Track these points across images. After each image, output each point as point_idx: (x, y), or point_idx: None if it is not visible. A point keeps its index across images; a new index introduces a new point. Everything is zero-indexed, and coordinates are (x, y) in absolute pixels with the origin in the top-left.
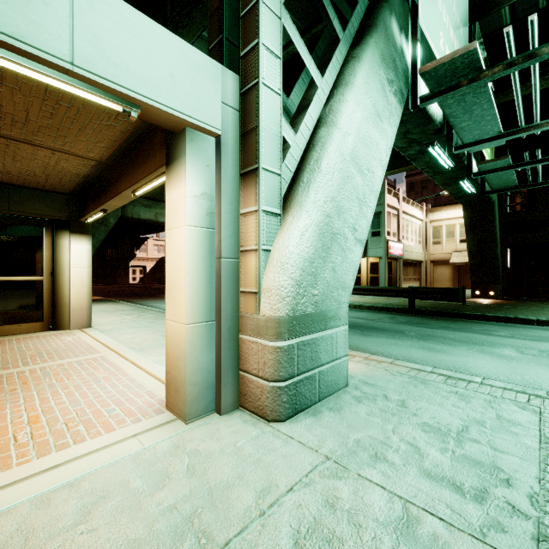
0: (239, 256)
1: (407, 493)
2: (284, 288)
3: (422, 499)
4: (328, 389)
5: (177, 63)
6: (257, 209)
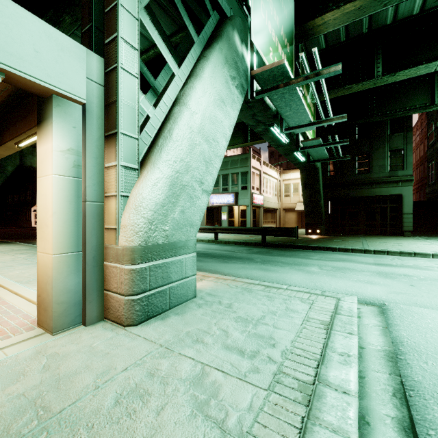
0: (104, 201)
1: (208, 360)
2: (137, 225)
3: (216, 362)
4: (177, 300)
5: (42, 42)
6: (117, 164)
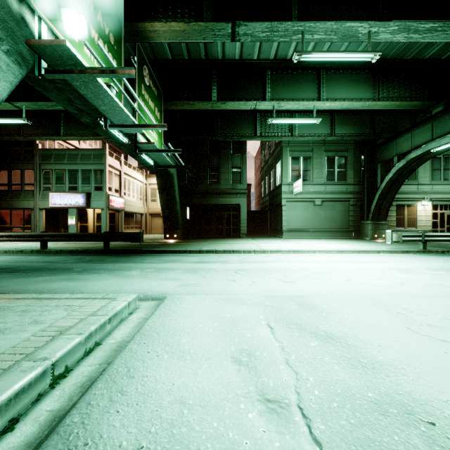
0: None
1: None
2: None
3: None
4: None
5: None
6: None
